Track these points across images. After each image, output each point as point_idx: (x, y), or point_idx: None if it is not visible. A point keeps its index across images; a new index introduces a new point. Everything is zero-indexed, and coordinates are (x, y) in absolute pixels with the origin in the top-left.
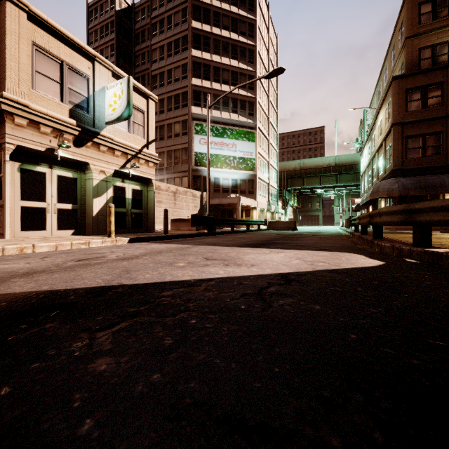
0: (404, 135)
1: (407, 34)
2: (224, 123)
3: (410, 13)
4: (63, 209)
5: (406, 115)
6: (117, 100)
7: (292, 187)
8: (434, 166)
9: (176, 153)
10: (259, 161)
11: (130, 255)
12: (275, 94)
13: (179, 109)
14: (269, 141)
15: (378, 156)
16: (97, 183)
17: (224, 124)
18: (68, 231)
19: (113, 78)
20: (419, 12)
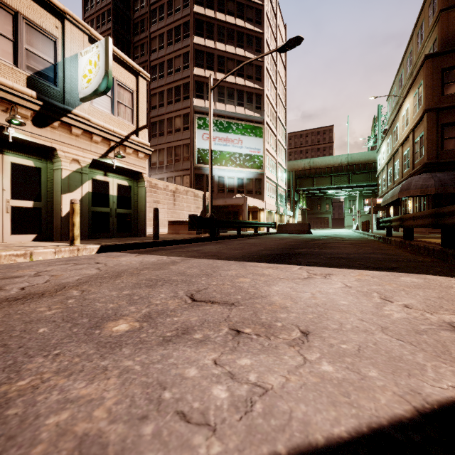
0: (439, 123)
1: (442, 5)
2: (229, 117)
3: None
4: (20, 207)
5: (442, 99)
6: (92, 68)
7: (301, 188)
8: None
9: (177, 149)
10: (267, 159)
11: (52, 285)
12: (283, 88)
13: (180, 102)
14: (278, 138)
15: (402, 150)
16: (67, 175)
17: (229, 118)
18: (27, 235)
19: (90, 44)
20: None
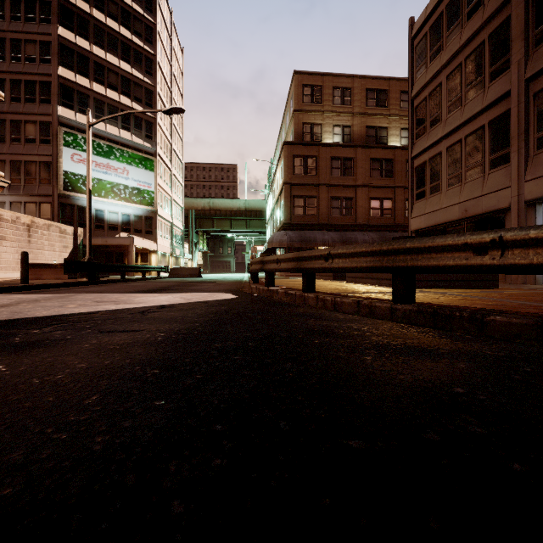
0: (292, 194)
1: (295, 107)
2: (110, 140)
3: (297, 90)
4: None
5: (293, 177)
6: None
7: (201, 229)
8: (311, 224)
9: (29, 166)
10: (160, 195)
11: None
12: (180, 118)
13: (36, 104)
14: (173, 172)
15: (277, 208)
16: None
17: (111, 141)
18: None
19: None
20: (303, 92)
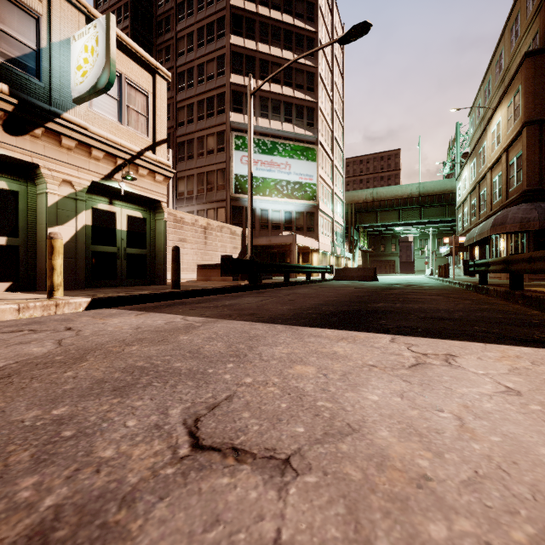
0: (543, 139)
1: None
2: (274, 136)
3: None
4: None
5: None
6: (89, 57)
7: (361, 224)
8: None
9: (209, 176)
10: (321, 188)
11: None
12: (340, 102)
13: (214, 117)
14: (334, 162)
15: (491, 175)
16: (55, 201)
17: (275, 137)
18: None
19: None
20: None
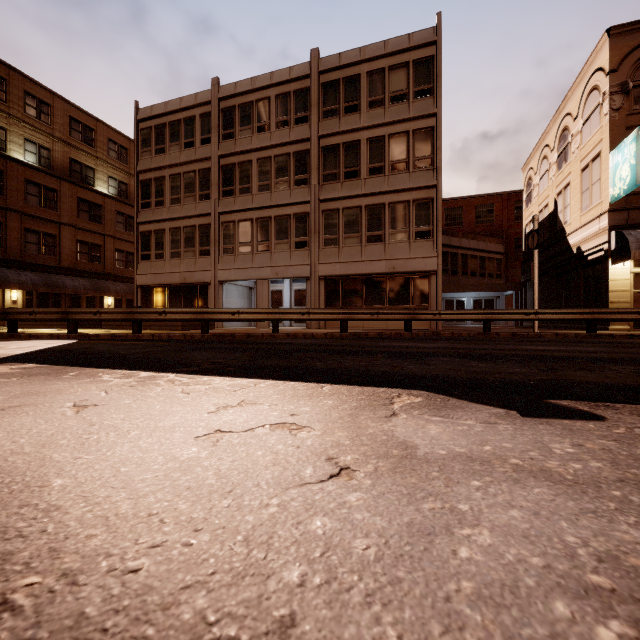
0: None
1: None
2: None
3: None
4: None
5: None
6: None
7: None
8: None
9: None
10: None
11: None
12: None
13: None
14: None
15: None
16: None
17: None
18: None
19: None
20: None
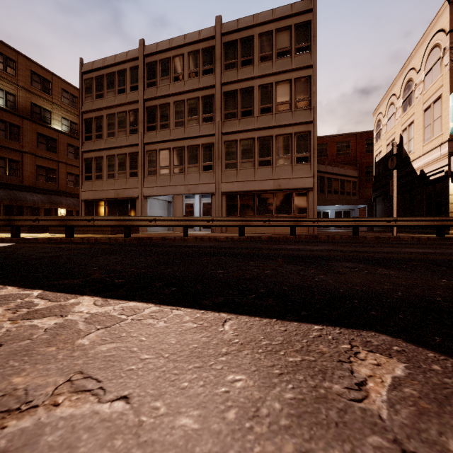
0: None
1: None
2: None
3: None
4: None
5: None
6: None
7: None
8: None
9: None
10: None
11: None
12: None
13: None
14: None
15: None
16: None
17: None
18: None
19: None
20: None
